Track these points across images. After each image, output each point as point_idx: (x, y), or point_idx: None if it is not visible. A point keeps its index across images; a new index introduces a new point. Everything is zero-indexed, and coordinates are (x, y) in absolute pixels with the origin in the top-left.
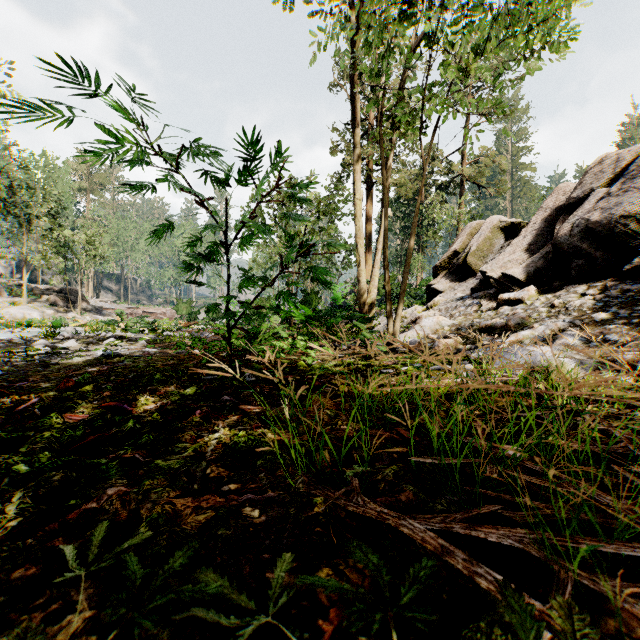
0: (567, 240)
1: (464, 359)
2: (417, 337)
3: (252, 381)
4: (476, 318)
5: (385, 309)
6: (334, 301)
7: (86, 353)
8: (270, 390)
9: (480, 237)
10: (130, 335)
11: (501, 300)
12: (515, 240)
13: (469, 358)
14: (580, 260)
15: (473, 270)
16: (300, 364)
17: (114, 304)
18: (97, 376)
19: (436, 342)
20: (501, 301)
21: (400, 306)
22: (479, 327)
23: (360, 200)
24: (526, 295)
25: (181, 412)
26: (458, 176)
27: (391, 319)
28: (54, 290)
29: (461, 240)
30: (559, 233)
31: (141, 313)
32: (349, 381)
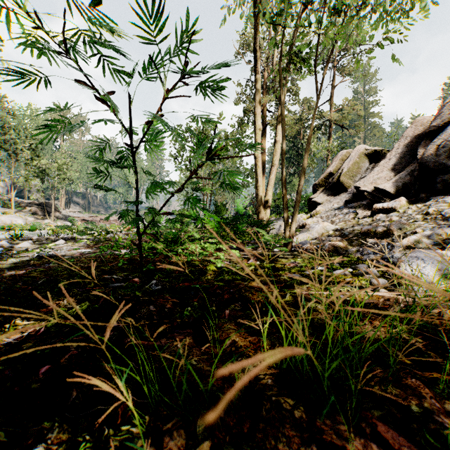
0: (433, 159)
1: (358, 261)
2: (307, 239)
3: (158, 290)
4: (355, 224)
5: (275, 217)
6: (237, 211)
7: (29, 253)
8: (173, 305)
9: (350, 161)
10: (82, 237)
11: (375, 209)
12: (382, 162)
13: (361, 259)
14: (445, 175)
15: (345, 187)
16: (209, 267)
17: (80, 213)
18: (7, 281)
19: (326, 244)
20: (375, 210)
21: (295, 213)
22: (361, 231)
23: (259, 131)
24: (398, 205)
25: (38, 355)
26: (327, 120)
27: (287, 224)
28: (35, 203)
29: (335, 164)
30: (425, 153)
31: (99, 220)
32: (273, 315)
